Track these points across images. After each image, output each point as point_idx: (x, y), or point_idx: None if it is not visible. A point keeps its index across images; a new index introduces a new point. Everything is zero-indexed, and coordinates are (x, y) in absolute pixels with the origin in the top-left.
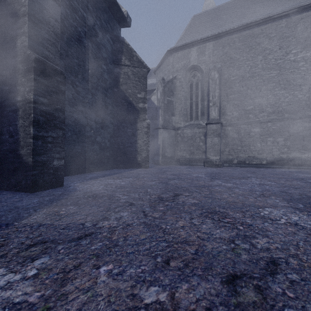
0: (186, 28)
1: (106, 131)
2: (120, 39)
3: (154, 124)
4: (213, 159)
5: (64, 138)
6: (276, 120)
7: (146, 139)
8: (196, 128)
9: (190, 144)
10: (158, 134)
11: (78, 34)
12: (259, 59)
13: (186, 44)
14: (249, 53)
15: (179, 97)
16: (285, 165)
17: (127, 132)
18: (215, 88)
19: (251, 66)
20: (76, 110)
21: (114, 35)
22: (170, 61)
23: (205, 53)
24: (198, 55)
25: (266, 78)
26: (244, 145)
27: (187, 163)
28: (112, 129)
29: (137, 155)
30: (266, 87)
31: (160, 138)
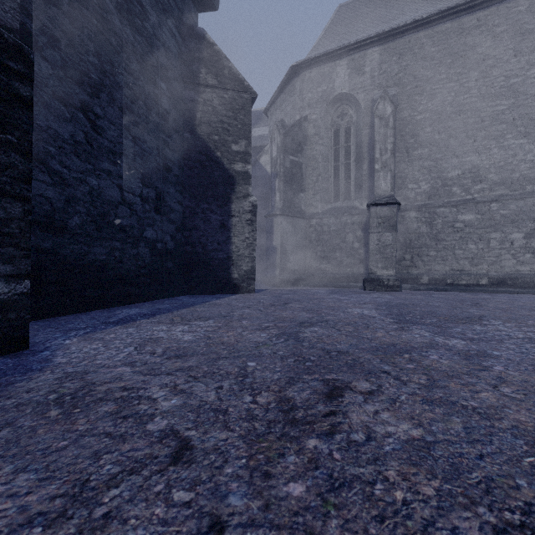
0: (326, 28)
1: (167, 219)
2: (196, 32)
3: (266, 208)
4: (382, 274)
5: (64, 229)
6: (509, 198)
7: (250, 236)
8: (346, 215)
9: (335, 246)
10: (272, 227)
11: (101, 3)
12: (472, 78)
13: (328, 53)
14: (451, 66)
15: (312, 157)
16: (527, 287)
17: (210, 222)
18: (385, 134)
19: (456, 92)
20: (95, 168)
21: (184, 24)
22: (296, 87)
23: (364, 70)
24: (350, 73)
25: (486, 115)
26: (443, 248)
27: (329, 283)
28: (179, 214)
29: (232, 268)
30: (487, 133)
31: (277, 234)
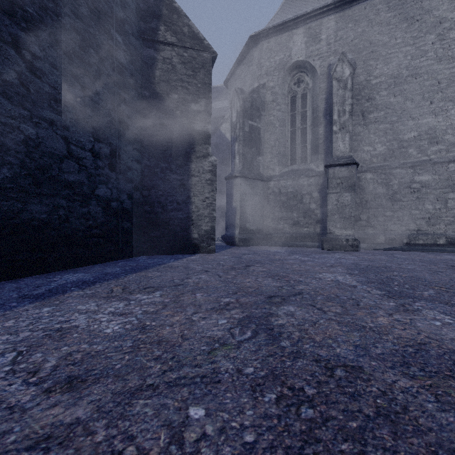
0: (282, 4)
1: (123, 177)
2: None
3: (226, 172)
4: (340, 234)
5: None
6: None
7: (210, 195)
8: (303, 177)
9: (292, 207)
10: (232, 189)
11: None
12: (429, 41)
13: (285, 22)
14: (407, 30)
15: (270, 122)
16: None
17: (169, 181)
18: (343, 96)
19: (412, 55)
20: (31, 114)
21: None
22: (254, 57)
23: (320, 38)
24: (307, 41)
25: (443, 77)
26: (399, 208)
27: (286, 242)
28: (137, 173)
29: (191, 228)
30: (444, 95)
31: (237, 195)
